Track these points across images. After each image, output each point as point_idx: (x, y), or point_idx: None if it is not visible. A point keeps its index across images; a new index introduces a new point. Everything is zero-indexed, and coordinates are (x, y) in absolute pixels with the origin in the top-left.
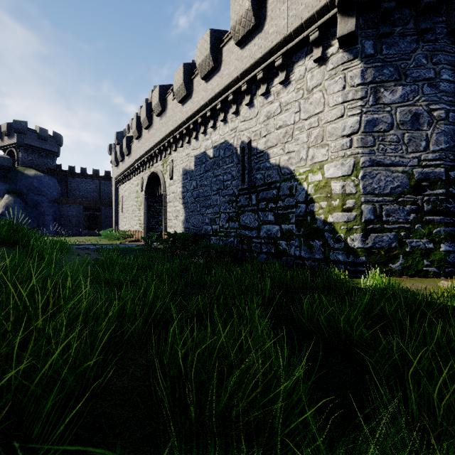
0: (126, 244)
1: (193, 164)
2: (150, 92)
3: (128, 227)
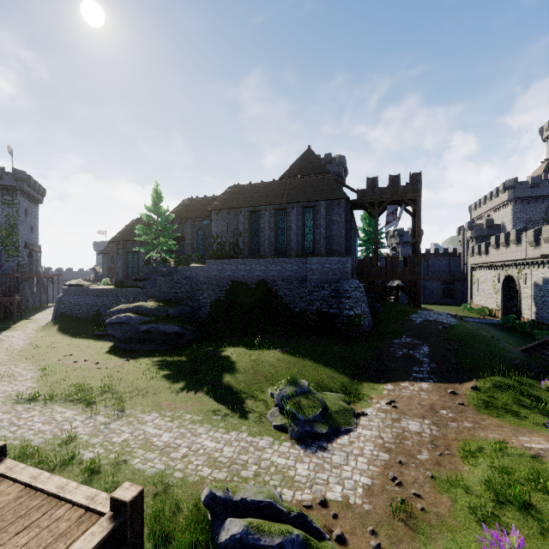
0: (489, 320)
1: (541, 282)
2: (501, 184)
3: (483, 303)
